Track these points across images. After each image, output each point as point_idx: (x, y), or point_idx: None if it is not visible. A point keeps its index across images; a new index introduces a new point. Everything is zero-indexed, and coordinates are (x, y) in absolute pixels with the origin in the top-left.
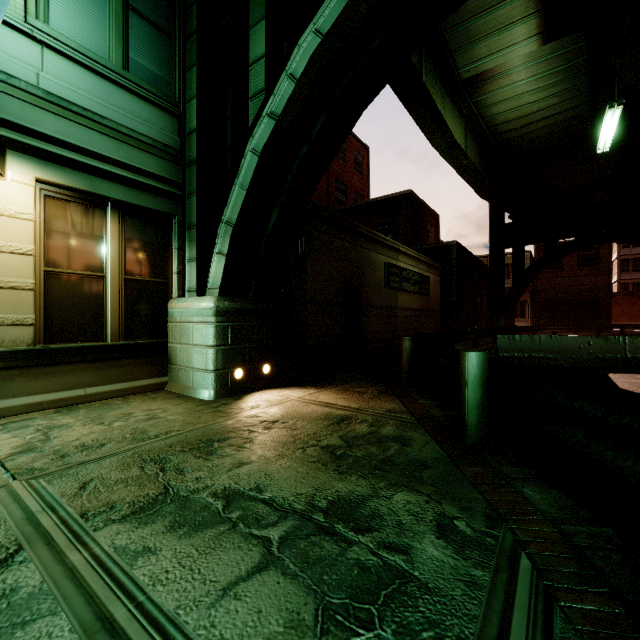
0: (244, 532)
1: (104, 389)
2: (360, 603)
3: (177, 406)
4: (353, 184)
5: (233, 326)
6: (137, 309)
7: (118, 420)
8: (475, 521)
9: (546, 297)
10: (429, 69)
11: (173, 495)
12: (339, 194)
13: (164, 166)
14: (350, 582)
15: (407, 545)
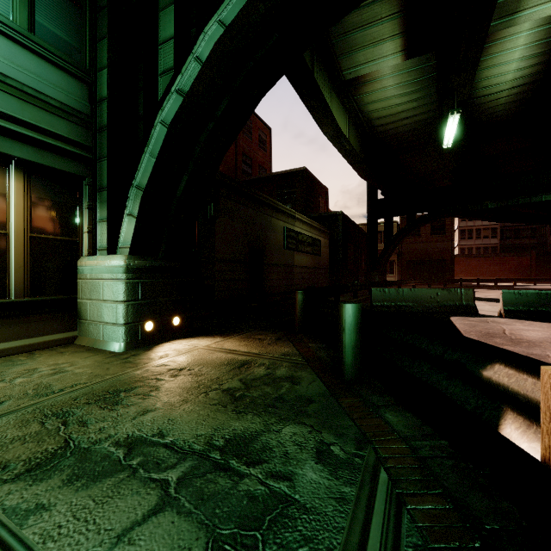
0: (143, 477)
1: (7, 346)
2: (247, 531)
3: (86, 359)
4: (258, 159)
5: (143, 282)
6: (44, 266)
7: (21, 376)
8: (347, 445)
9: (408, 258)
10: (319, 68)
11: (73, 448)
12: (246, 167)
13: (74, 129)
14: (239, 512)
15: (291, 472)
